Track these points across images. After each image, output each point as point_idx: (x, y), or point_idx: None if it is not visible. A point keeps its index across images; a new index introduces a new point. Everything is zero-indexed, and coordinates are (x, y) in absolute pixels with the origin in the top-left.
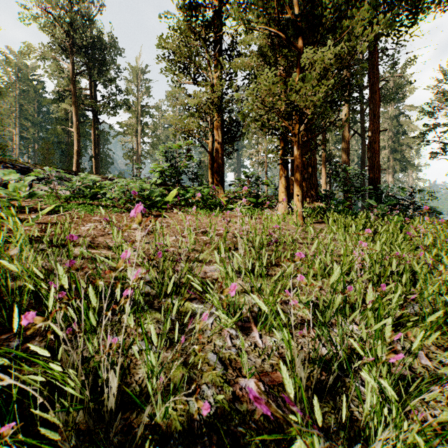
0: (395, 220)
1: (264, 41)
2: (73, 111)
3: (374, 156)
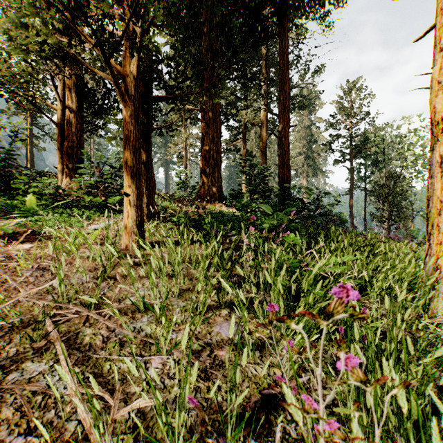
0: (277, 258)
1: None
2: None
3: (284, 153)
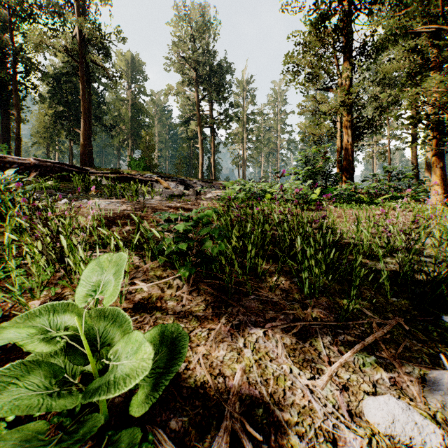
0: None
1: (423, 42)
2: (199, 131)
3: None
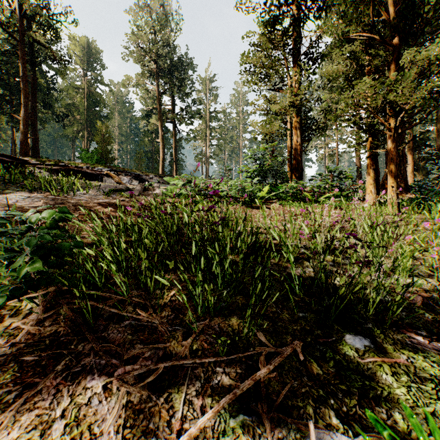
0: None
1: (358, 48)
2: (159, 125)
3: None
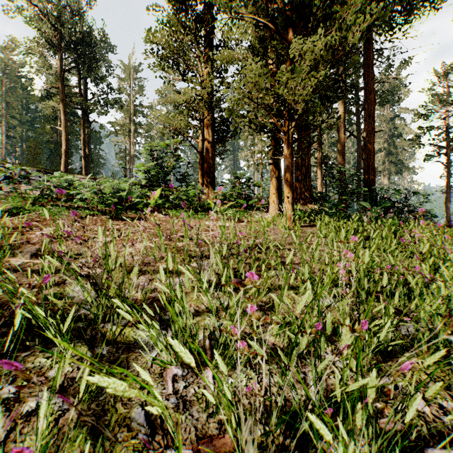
0: (389, 224)
1: (251, 31)
2: (61, 109)
3: (369, 157)
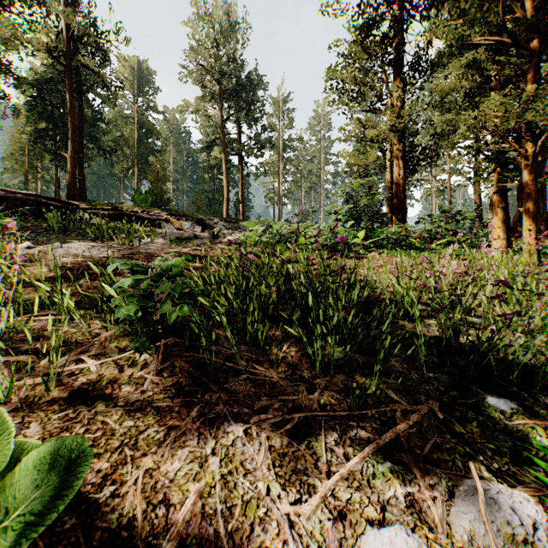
0: None
1: (483, 56)
2: (223, 158)
3: None
